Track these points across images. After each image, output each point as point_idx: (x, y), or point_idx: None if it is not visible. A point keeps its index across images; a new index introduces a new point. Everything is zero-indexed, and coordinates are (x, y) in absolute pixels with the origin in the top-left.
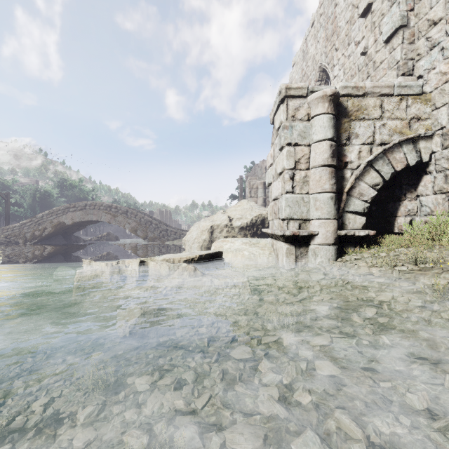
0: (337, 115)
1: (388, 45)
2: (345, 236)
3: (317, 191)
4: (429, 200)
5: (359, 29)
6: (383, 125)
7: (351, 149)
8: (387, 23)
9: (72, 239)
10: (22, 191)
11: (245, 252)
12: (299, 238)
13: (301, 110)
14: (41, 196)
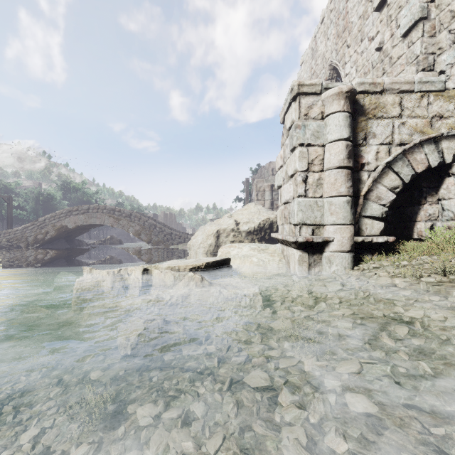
0: (353, 113)
1: (406, 39)
2: (362, 242)
3: (332, 194)
4: (452, 204)
5: (373, 23)
6: (402, 123)
7: (368, 149)
8: (405, 16)
9: (75, 243)
10: (25, 194)
11: (253, 259)
12: (313, 245)
13: (314, 108)
14: (43, 199)
